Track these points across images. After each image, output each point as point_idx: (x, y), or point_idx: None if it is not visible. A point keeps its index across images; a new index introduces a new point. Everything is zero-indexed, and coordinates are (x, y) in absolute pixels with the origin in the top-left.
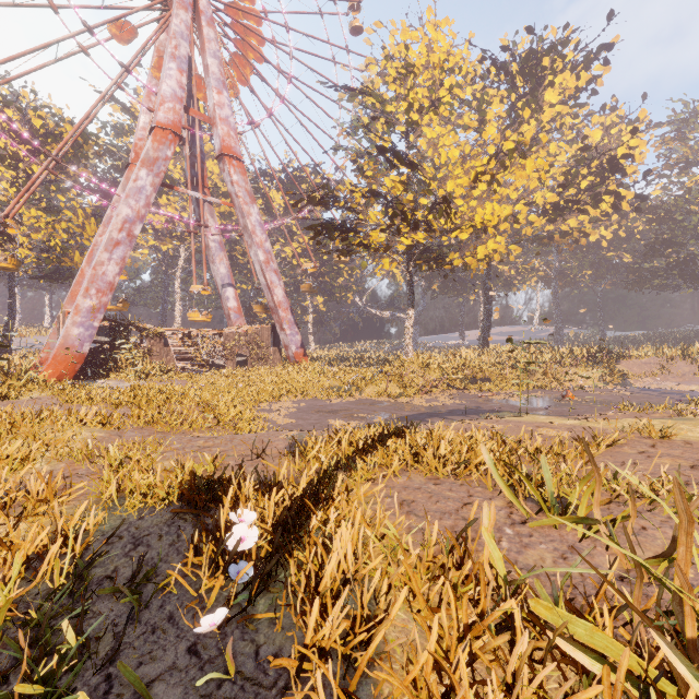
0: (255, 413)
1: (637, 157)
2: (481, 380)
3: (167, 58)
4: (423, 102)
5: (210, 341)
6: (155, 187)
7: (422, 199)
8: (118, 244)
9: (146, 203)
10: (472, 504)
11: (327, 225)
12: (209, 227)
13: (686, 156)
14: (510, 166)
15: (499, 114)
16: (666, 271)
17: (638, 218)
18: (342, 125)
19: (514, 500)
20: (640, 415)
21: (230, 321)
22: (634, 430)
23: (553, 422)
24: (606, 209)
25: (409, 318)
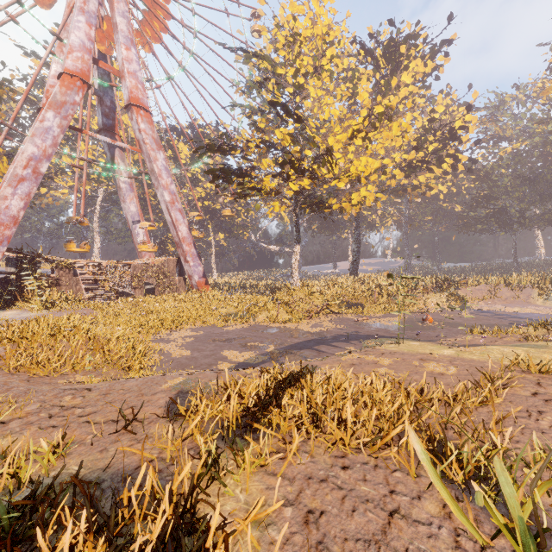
0: (151, 344)
1: (470, 129)
2: (355, 305)
3: (76, 11)
4: (308, 68)
5: (119, 271)
6: (63, 128)
7: (307, 150)
8: (23, 180)
9: (53, 143)
10: (399, 512)
11: (224, 170)
12: (120, 170)
13: (497, 134)
14: (379, 127)
15: (366, 89)
16: (486, 218)
17: (465, 178)
18: (238, 84)
19: (464, 519)
20: (495, 339)
21: (141, 254)
22: (513, 364)
23: (433, 353)
24: (447, 168)
25: (295, 253)
